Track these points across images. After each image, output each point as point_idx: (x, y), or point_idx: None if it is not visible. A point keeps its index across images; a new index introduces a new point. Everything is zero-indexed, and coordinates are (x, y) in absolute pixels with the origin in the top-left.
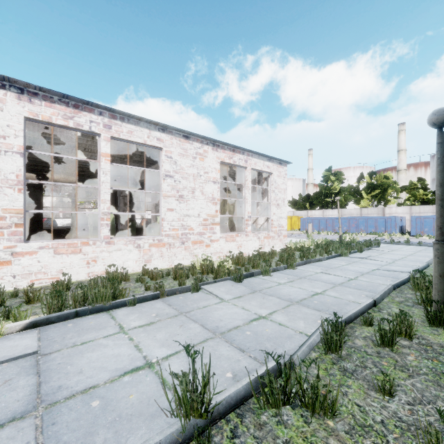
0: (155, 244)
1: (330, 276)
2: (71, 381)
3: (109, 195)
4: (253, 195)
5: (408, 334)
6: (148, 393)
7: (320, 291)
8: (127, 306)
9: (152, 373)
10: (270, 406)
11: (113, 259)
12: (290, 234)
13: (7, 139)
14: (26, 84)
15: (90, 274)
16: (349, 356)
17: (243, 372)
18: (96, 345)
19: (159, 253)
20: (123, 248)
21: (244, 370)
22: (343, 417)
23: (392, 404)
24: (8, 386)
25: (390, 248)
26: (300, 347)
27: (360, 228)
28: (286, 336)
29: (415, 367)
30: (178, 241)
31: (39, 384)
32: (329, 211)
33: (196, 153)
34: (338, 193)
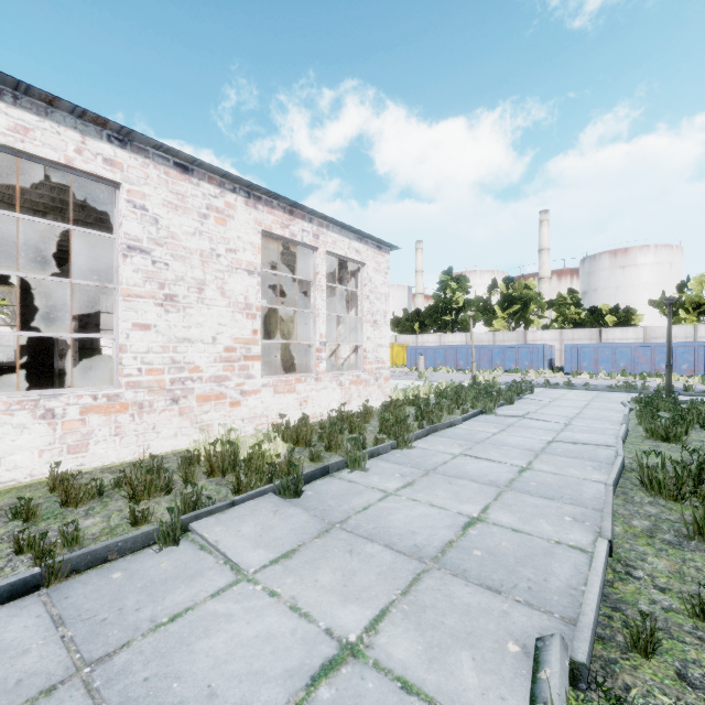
0: (100, 407)
1: (482, 463)
2: None
3: None
4: (331, 305)
5: None
6: None
7: (476, 512)
8: None
9: None
10: None
11: None
12: (391, 373)
13: None
14: None
15: None
16: None
17: None
18: None
19: (112, 427)
20: None
21: None
22: None
23: None
24: None
25: (549, 396)
26: None
27: (495, 362)
28: None
29: None
30: (163, 396)
31: None
32: (449, 337)
33: (208, 207)
34: (461, 308)
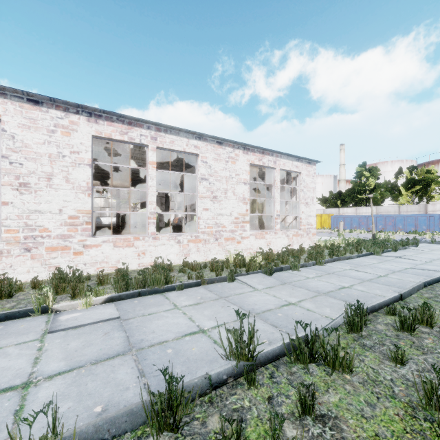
0: (193, 240)
1: (359, 273)
2: (148, 337)
3: (155, 197)
4: (281, 194)
5: (430, 323)
6: (205, 348)
7: (347, 285)
8: (176, 291)
9: (206, 336)
10: (299, 363)
11: (158, 253)
12: (319, 233)
13: (80, 154)
14: (94, 109)
15: (140, 264)
16: (370, 336)
17: (277, 341)
18: (159, 316)
19: (196, 248)
20: (166, 243)
21: (277, 339)
22: (358, 374)
23: (402, 370)
24: (108, 336)
25: (430, 248)
26: (325, 326)
27: (398, 227)
28: (313, 318)
29: (431, 348)
30: (212, 237)
31: (128, 337)
32: (363, 209)
33: (228, 157)
34: (373, 189)
